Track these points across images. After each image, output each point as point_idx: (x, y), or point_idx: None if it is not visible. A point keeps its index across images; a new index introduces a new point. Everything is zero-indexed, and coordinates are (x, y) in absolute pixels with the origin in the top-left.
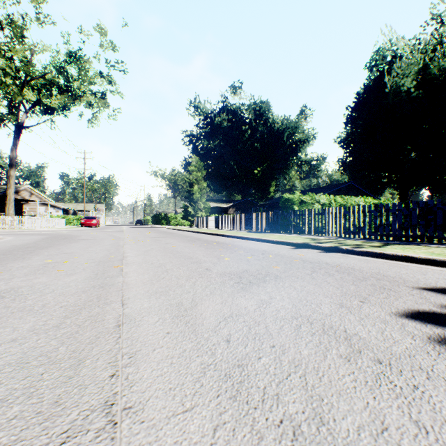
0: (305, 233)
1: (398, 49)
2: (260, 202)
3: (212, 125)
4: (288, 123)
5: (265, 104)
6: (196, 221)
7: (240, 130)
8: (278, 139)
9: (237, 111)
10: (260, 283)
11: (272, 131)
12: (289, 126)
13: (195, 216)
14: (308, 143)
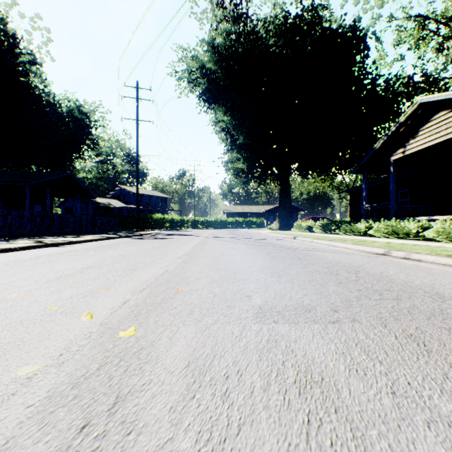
0: None
1: None
2: None
3: None
4: None
5: None
6: None
7: None
8: None
9: None
10: (170, 240)
11: None
12: None
13: None
14: None
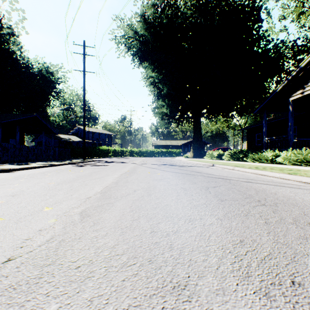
0: None
1: None
2: None
3: None
4: None
5: None
6: None
7: None
8: None
9: None
10: (104, 168)
11: None
12: None
13: None
14: None
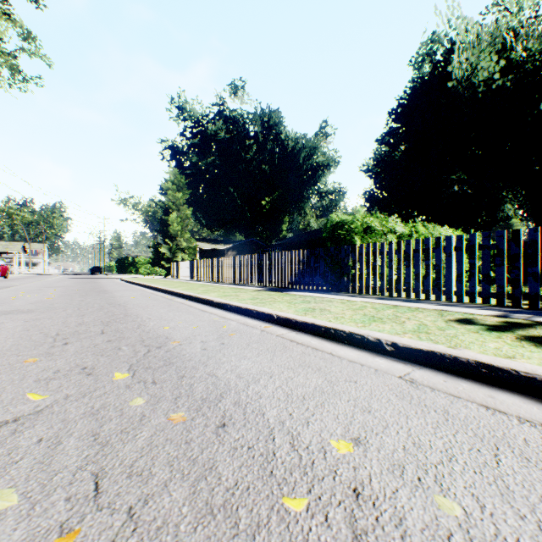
0: (383, 293)
1: (458, 34)
2: (269, 243)
3: (203, 135)
4: (305, 141)
5: (276, 115)
6: (174, 268)
7: (242, 146)
8: (292, 161)
9: (238, 119)
10: None
11: (284, 151)
12: (306, 146)
13: (172, 260)
14: (330, 169)
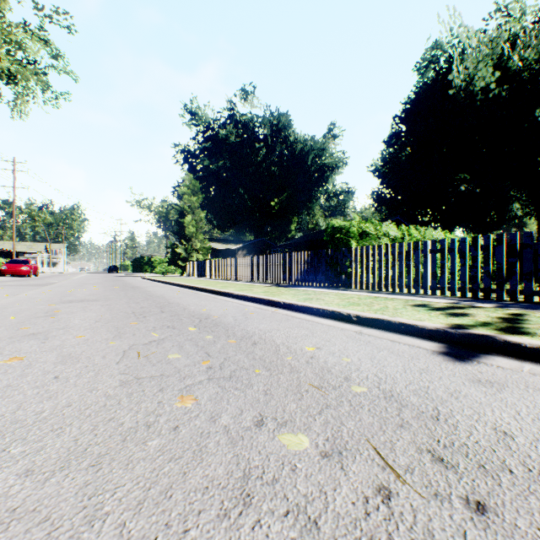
0: (374, 288)
1: (460, 42)
2: (278, 243)
3: (215, 139)
4: (313, 143)
5: (285, 118)
6: (189, 267)
7: (252, 149)
8: (301, 163)
9: (248, 123)
10: None
11: (293, 152)
12: (315, 147)
13: (188, 260)
14: (337, 170)
